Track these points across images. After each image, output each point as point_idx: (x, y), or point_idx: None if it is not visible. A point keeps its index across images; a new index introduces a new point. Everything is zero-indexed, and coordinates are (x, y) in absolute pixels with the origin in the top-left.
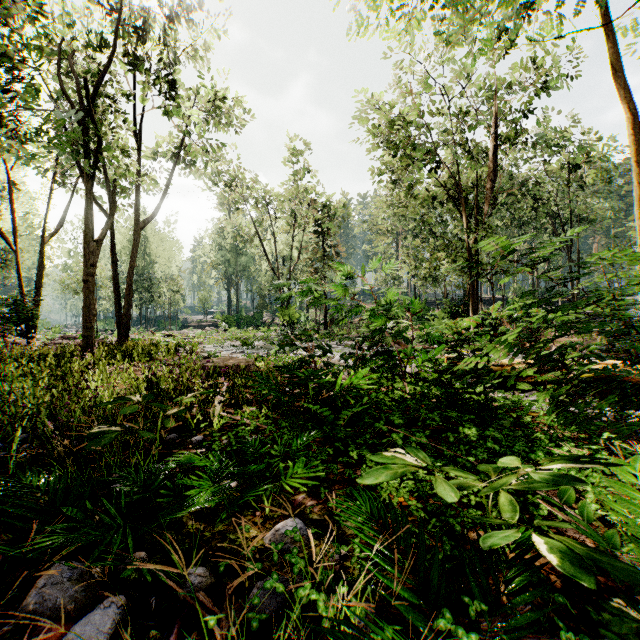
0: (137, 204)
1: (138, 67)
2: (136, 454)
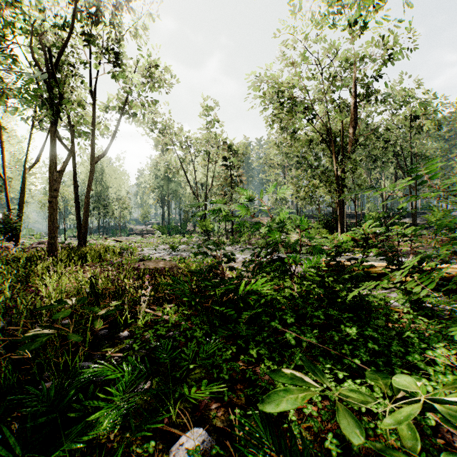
0: (92, 144)
1: (92, 42)
2: (65, 355)
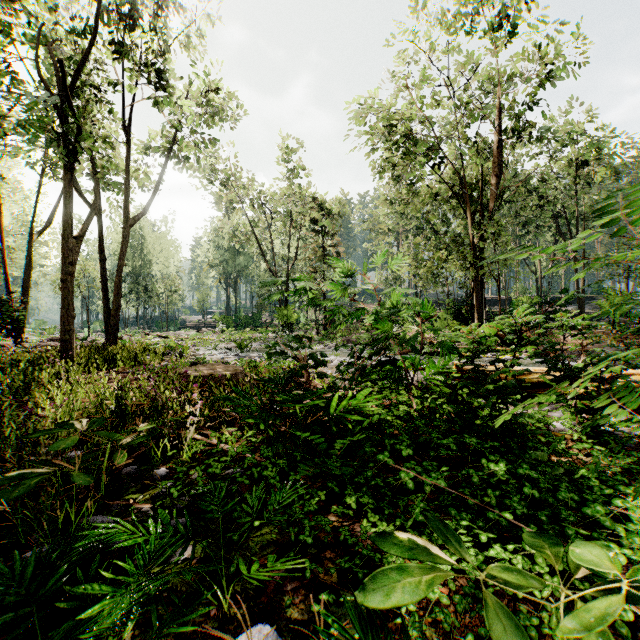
0: (126, 200)
1: (124, 53)
2: (65, 506)
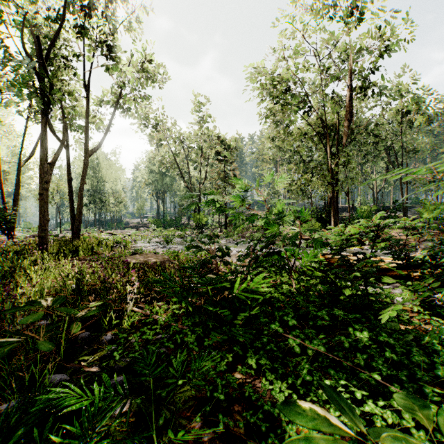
0: (86, 137)
1: (84, 33)
2: (31, 367)
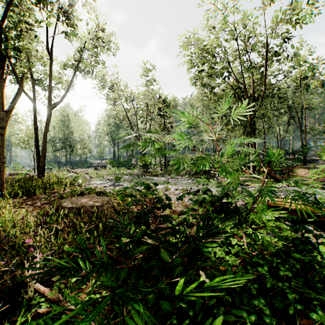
0: (49, 93)
1: (43, 1)
2: None
